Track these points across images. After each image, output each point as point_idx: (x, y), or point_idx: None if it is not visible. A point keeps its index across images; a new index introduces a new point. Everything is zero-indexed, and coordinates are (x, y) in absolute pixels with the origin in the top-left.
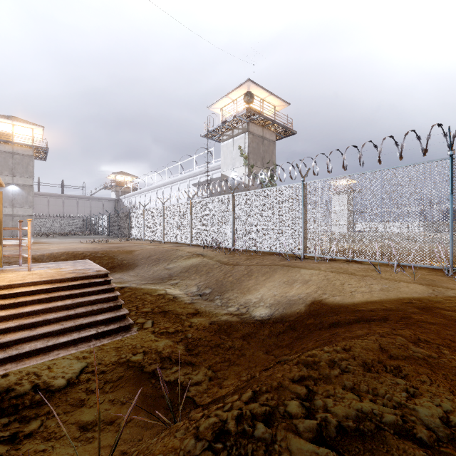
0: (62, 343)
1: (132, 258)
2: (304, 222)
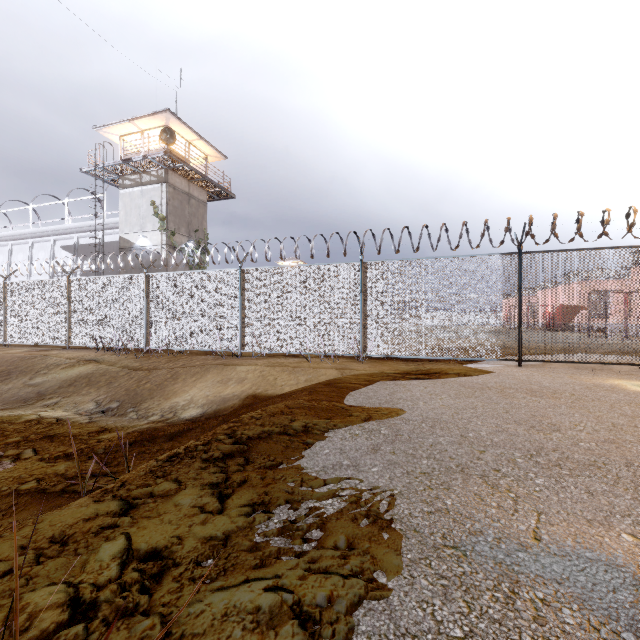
0: None
1: None
2: (242, 314)
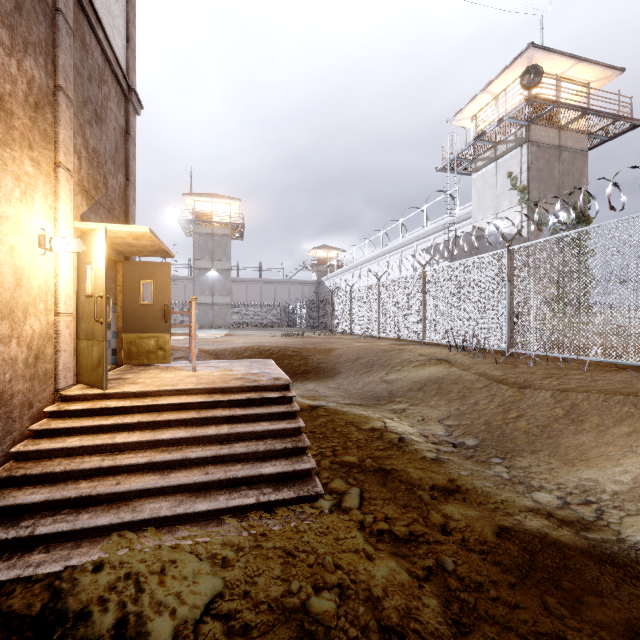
0: (199, 513)
1: (333, 361)
2: None
